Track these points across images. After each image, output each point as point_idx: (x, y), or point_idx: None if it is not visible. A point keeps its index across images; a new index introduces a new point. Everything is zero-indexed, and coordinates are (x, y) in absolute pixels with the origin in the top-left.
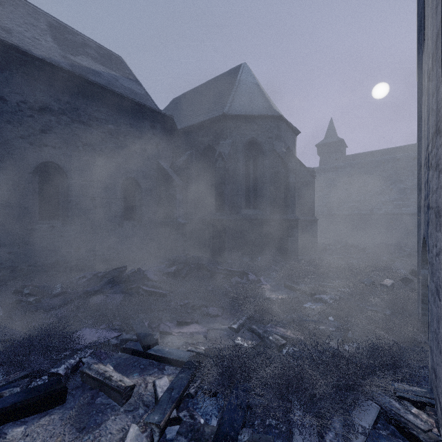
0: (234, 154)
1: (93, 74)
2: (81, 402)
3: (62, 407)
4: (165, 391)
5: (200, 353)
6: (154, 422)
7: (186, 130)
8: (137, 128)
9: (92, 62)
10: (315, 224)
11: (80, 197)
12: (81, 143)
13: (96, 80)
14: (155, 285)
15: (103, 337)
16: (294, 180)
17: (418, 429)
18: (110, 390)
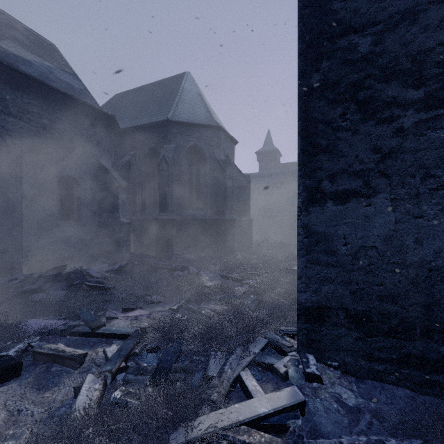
0: (178, 158)
1: (23, 63)
2: (37, 371)
3: (17, 379)
4: (115, 353)
5: (144, 328)
6: (107, 370)
7: (130, 131)
8: (75, 125)
9: (21, 49)
10: (250, 224)
11: (8, 195)
12: (9, 136)
13: (27, 70)
14: (98, 281)
15: (51, 325)
16: (231, 185)
17: (286, 347)
18: (65, 360)
